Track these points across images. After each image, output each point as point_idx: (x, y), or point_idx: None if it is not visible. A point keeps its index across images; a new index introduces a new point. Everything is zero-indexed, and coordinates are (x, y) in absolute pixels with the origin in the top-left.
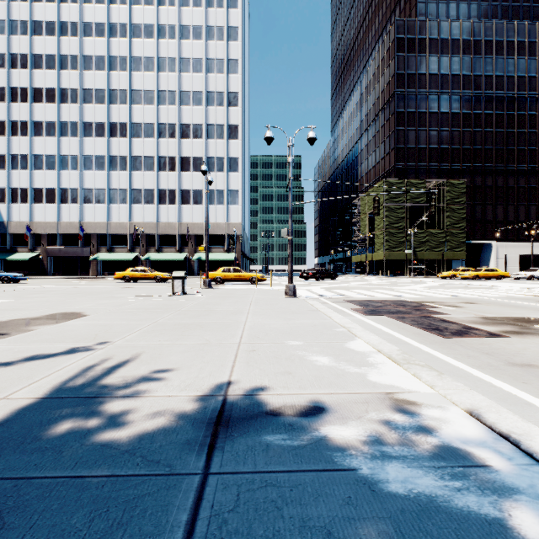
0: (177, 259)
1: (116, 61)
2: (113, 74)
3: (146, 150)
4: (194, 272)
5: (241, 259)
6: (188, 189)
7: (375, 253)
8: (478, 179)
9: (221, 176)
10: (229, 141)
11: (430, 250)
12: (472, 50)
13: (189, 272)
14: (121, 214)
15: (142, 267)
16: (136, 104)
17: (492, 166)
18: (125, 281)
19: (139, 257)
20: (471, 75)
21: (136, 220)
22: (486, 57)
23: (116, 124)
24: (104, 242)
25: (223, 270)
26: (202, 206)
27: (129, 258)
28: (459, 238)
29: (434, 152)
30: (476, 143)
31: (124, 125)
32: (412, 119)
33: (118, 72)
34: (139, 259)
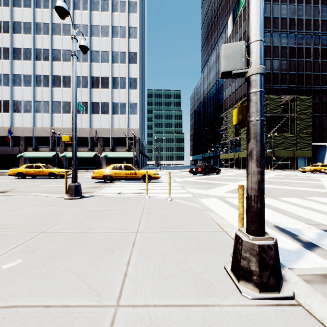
0: (88, 156)
1: (40, 0)
2: (37, 10)
3: (64, 71)
4: (103, 166)
5: (139, 157)
6: (97, 101)
7: (241, 152)
8: (317, 97)
9: (123, 92)
10: (130, 64)
11: (285, 150)
12: (312, 0)
13: (98, 166)
14: (44, 121)
15: (38, 163)
16: (56, 34)
17: (326, 87)
18: (19, 178)
19: (59, 155)
20: (311, 19)
21: (56, 125)
22: (322, 6)
23: (40, 50)
24: (30, 143)
25: (113, 167)
26: (108, 115)
27: (49, 156)
28: (306, 141)
29: (285, 76)
30: (315, 70)
31: (46, 51)
32: (268, 51)
33: (41, 9)
34: (59, 157)
